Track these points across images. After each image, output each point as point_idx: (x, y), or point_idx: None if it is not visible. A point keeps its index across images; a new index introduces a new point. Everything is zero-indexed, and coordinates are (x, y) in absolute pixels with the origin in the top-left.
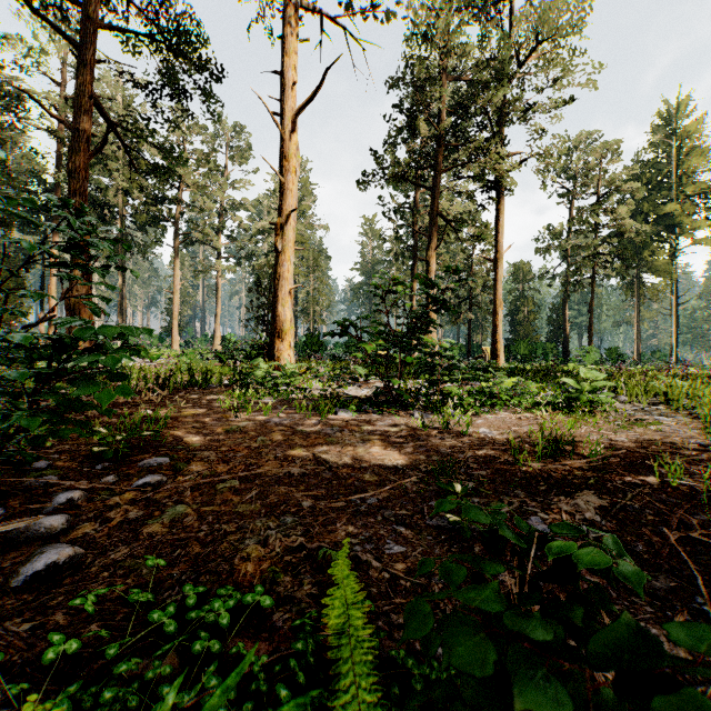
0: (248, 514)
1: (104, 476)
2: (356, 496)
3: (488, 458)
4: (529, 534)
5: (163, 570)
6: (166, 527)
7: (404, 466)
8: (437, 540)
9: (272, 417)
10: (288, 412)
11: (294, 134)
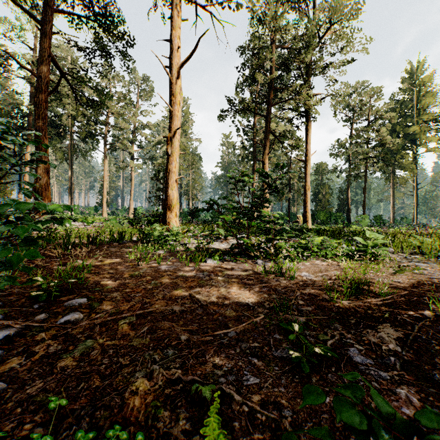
0: (140, 348)
1: (38, 314)
2: (220, 331)
3: (310, 296)
4: (396, 424)
5: (67, 405)
6: (76, 360)
7: (254, 303)
8: (282, 370)
9: (163, 264)
10: (173, 261)
11: (179, 80)
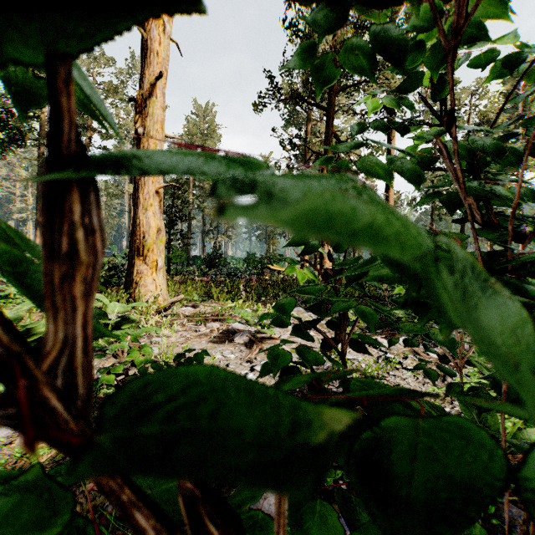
0: None
1: None
2: None
3: None
4: None
5: None
6: None
7: None
8: None
9: None
10: None
11: None
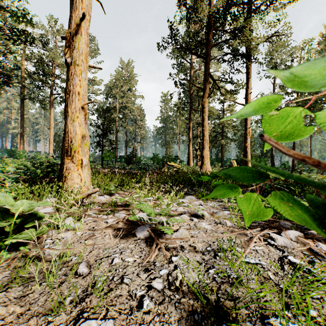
0: None
1: None
2: None
3: None
4: None
5: None
6: None
7: None
8: None
9: None
10: None
11: None
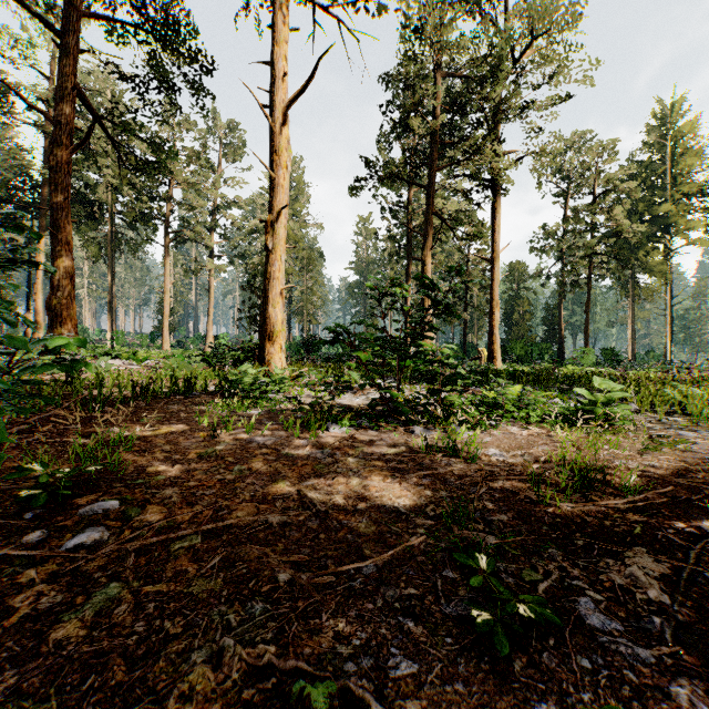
0: (203, 599)
1: (31, 530)
2: (348, 565)
3: (505, 493)
4: None
5: None
6: (85, 626)
7: (408, 507)
8: (459, 645)
9: (256, 435)
10: (274, 428)
11: (286, 128)
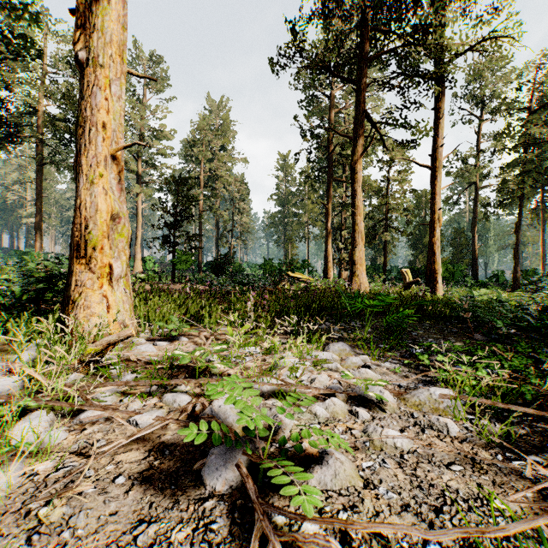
0: None
1: None
2: None
3: None
4: None
5: None
6: None
7: None
8: None
9: None
10: None
11: None
